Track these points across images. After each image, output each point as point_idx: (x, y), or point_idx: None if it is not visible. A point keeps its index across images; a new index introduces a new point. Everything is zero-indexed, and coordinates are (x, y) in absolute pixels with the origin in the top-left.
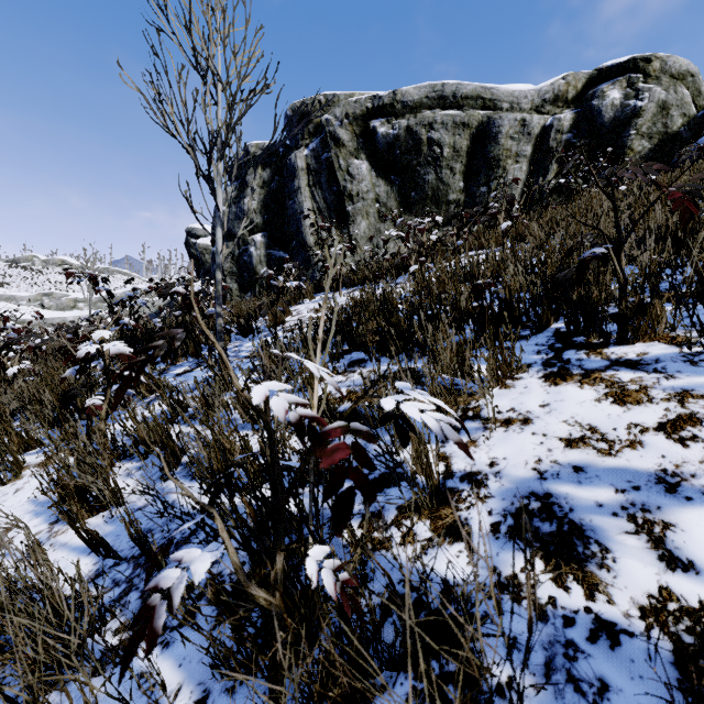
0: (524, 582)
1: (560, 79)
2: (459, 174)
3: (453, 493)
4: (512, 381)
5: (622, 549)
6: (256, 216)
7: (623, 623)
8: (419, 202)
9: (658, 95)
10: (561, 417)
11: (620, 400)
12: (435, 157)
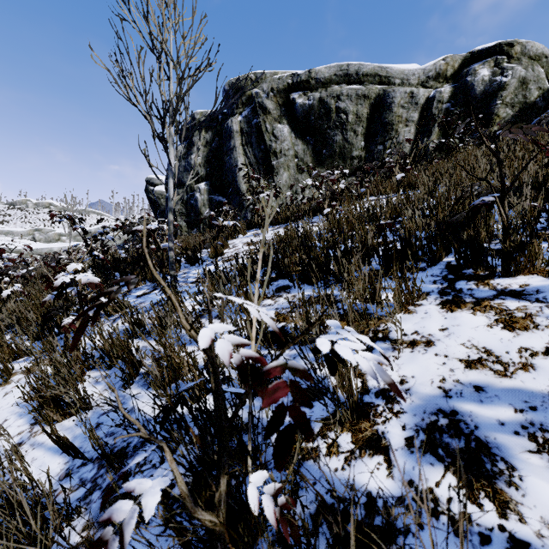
0: (439, 497)
1: (441, 60)
2: (360, 135)
3: (370, 407)
4: (413, 307)
5: (526, 467)
6: (201, 168)
7: (536, 543)
8: (329, 158)
9: (519, 72)
10: (459, 340)
11: (510, 326)
12: (341, 122)
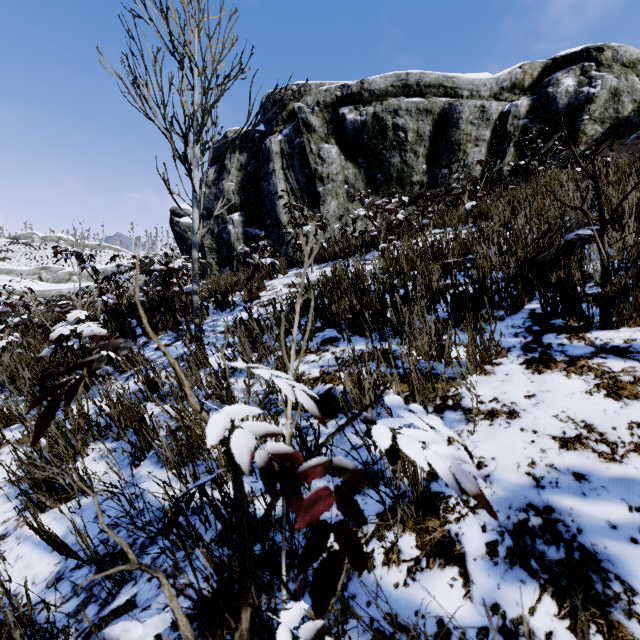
0: (535, 630)
1: (517, 68)
2: (422, 157)
3: (439, 499)
4: (491, 366)
5: None
6: (234, 196)
7: None
8: (385, 184)
9: (610, 82)
10: (551, 411)
11: (615, 394)
12: (399, 142)
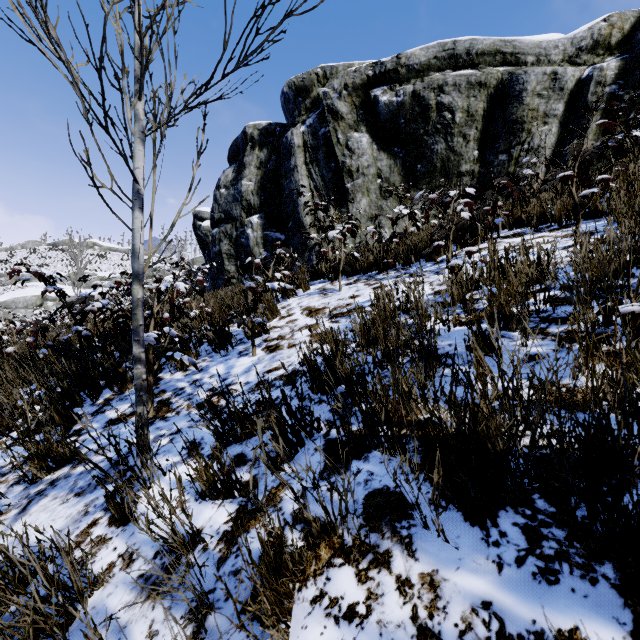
0: None
1: (601, 22)
2: (473, 141)
3: None
4: None
5: None
6: (253, 197)
7: None
8: (426, 176)
9: None
10: None
11: None
12: (445, 124)
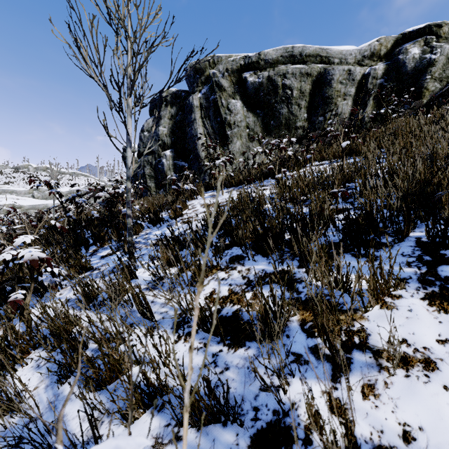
0: None
1: (375, 41)
2: (304, 108)
3: None
4: (391, 299)
5: None
6: (167, 138)
7: None
8: (276, 128)
9: (447, 50)
10: None
11: None
12: (287, 97)
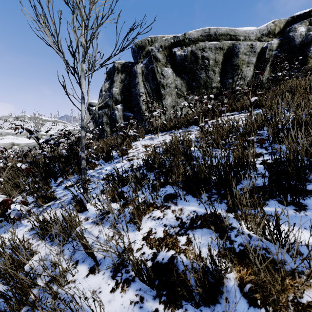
0: None
1: (271, 23)
2: (217, 73)
3: None
4: None
5: None
6: (118, 96)
7: None
8: (197, 88)
9: None
10: None
11: None
12: (205, 65)
